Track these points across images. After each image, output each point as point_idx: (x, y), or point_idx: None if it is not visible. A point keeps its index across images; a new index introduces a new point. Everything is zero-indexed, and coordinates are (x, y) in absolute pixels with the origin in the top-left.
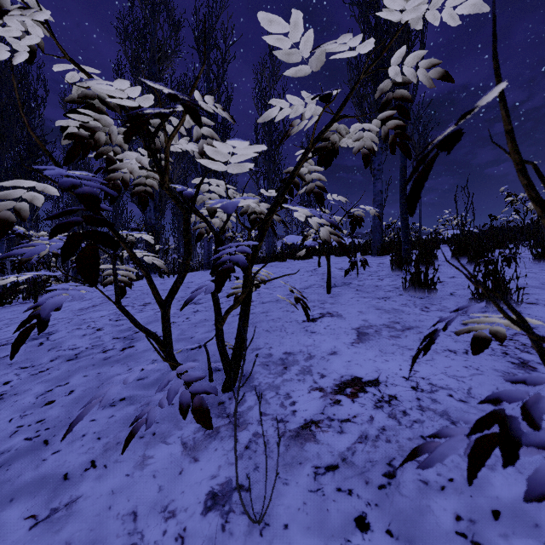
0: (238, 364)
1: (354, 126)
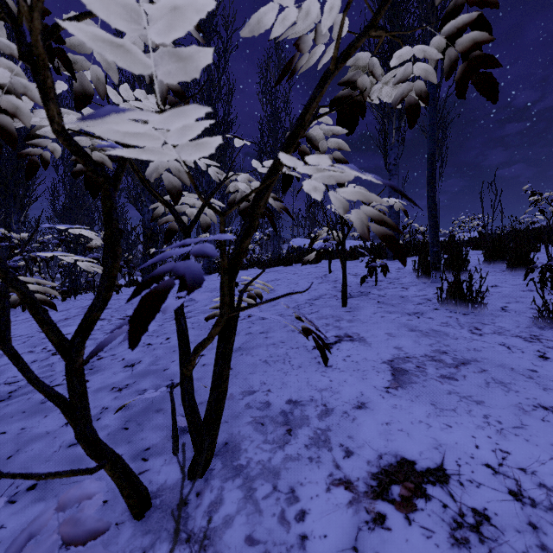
0: (212, 435)
1: (399, 54)
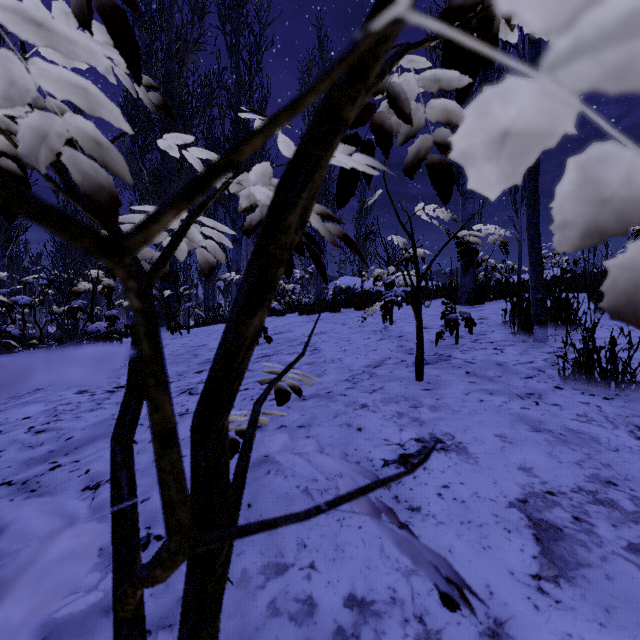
0: None
1: None
